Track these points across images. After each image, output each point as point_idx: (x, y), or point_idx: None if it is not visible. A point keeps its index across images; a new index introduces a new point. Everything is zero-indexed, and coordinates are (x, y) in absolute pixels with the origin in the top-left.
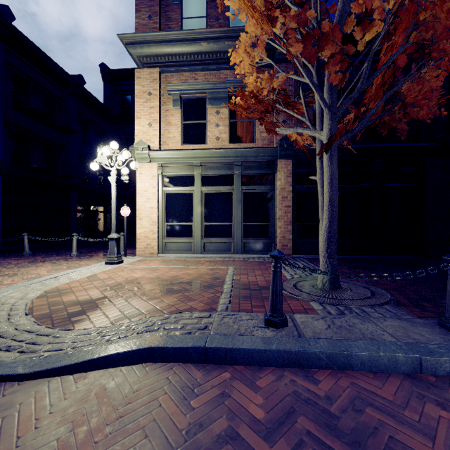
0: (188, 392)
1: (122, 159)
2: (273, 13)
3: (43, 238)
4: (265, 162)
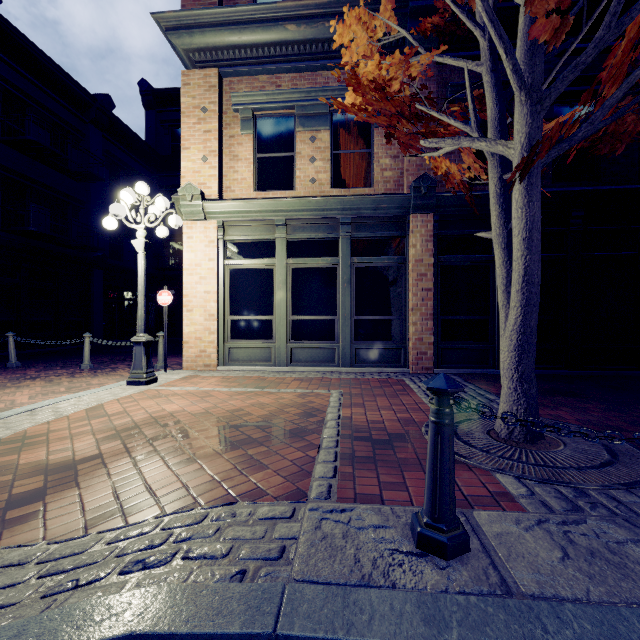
0: None
1: (157, 213)
2: None
3: (38, 341)
4: (390, 219)
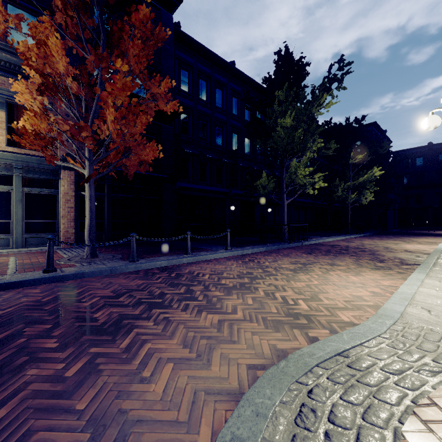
0: None
1: None
2: (49, 114)
3: None
4: (49, 170)
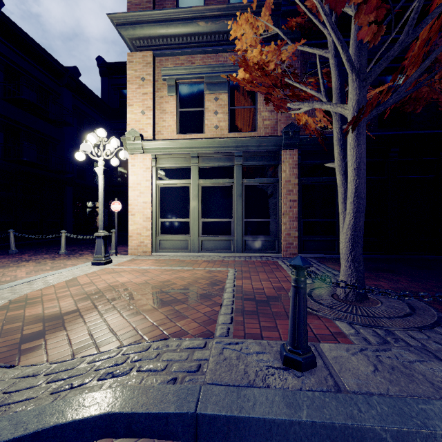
0: None
1: (111, 149)
2: None
3: (30, 235)
4: (268, 153)
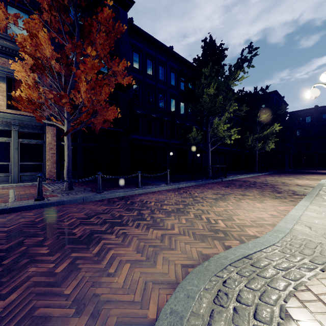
0: (3, 217)
1: None
2: (39, 86)
3: None
4: (37, 126)
